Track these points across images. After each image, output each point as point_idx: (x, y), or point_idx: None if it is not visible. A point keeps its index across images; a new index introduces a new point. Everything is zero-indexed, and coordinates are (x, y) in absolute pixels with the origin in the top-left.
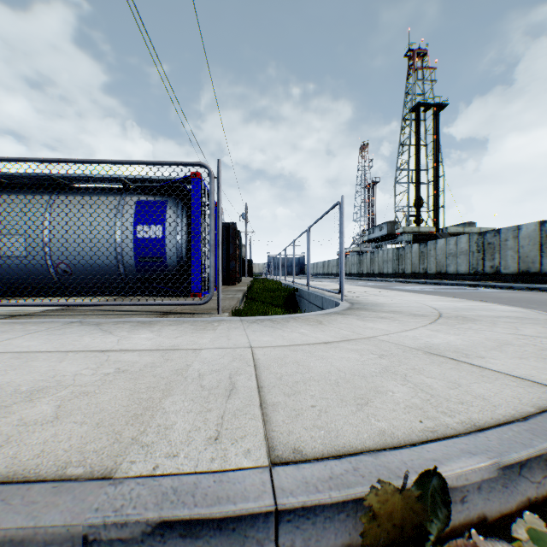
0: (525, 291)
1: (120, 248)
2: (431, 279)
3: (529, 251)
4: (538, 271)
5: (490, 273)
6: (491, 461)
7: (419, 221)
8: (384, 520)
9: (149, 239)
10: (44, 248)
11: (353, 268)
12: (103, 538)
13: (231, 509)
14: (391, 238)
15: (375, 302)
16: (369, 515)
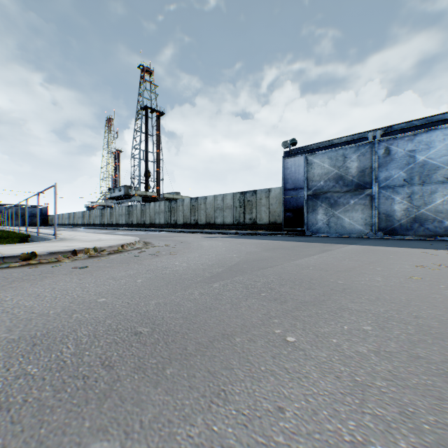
0: (179, 232)
1: None
2: (147, 227)
3: (187, 213)
4: (190, 223)
5: (173, 224)
6: (48, 252)
7: (147, 188)
8: (24, 257)
9: None
10: None
11: (97, 220)
12: None
13: None
14: (127, 198)
15: (76, 238)
16: (22, 257)
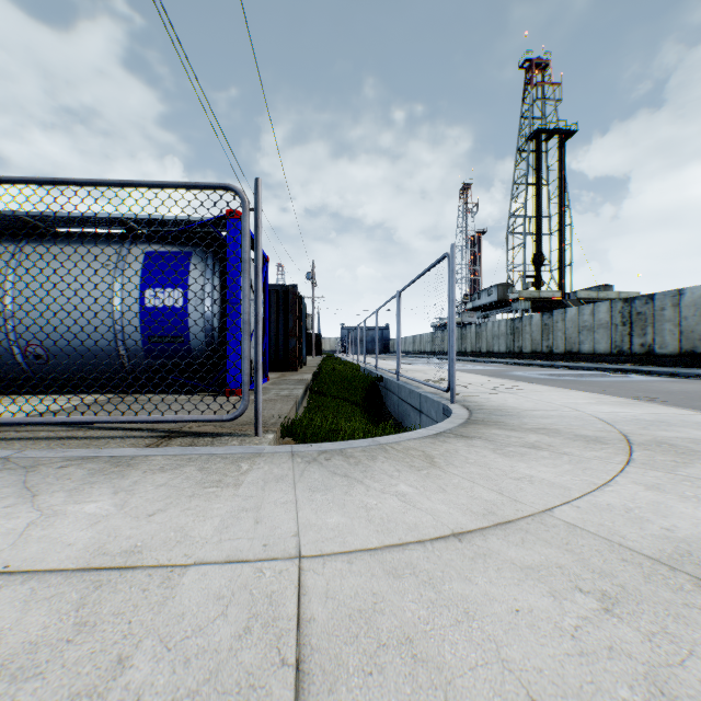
0: (695, 379)
1: (121, 322)
2: (558, 360)
3: (695, 324)
4: None
5: (639, 354)
6: None
7: (539, 284)
8: None
9: (164, 310)
10: (5, 322)
11: None
12: None
13: None
14: (502, 306)
15: (504, 405)
16: None
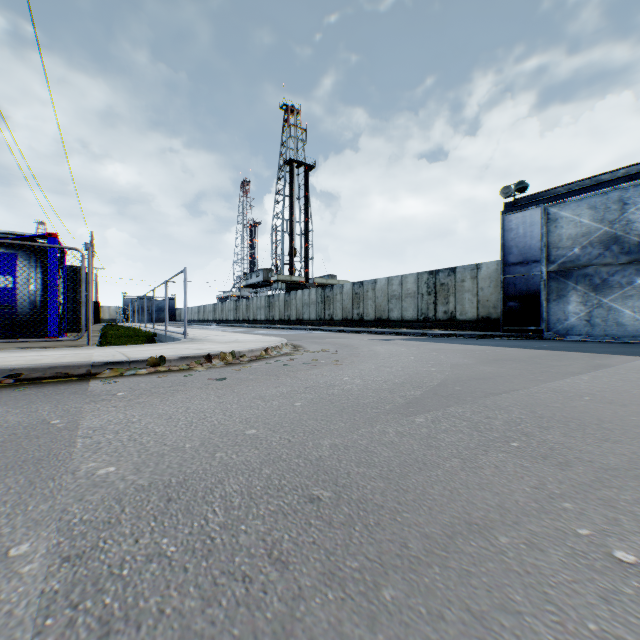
0: (336, 332)
1: None
2: (293, 325)
3: (348, 304)
4: (352, 318)
5: (328, 320)
6: (178, 356)
7: (292, 271)
8: (152, 363)
9: None
10: None
11: (230, 315)
12: (96, 365)
13: (121, 360)
14: (267, 285)
15: (208, 338)
16: (149, 362)
